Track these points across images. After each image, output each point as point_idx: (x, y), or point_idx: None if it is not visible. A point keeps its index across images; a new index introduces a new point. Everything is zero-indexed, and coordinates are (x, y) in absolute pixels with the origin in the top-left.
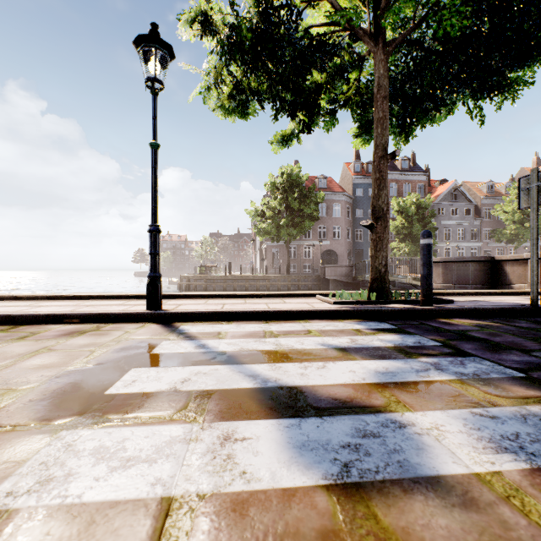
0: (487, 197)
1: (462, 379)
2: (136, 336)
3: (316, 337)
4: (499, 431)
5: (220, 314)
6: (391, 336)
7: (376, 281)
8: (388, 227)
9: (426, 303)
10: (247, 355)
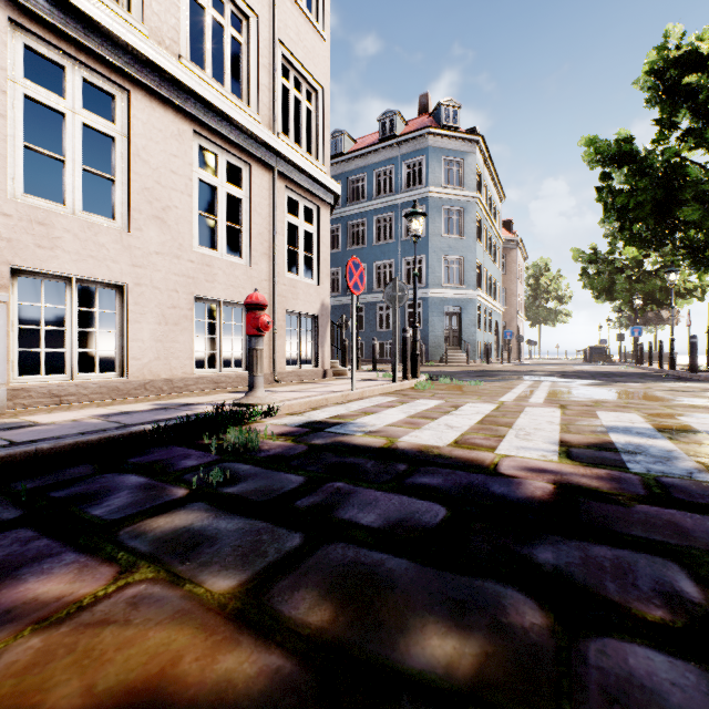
0: None
1: None
2: None
3: None
4: (647, 447)
5: None
6: None
7: None
8: None
9: None
10: None
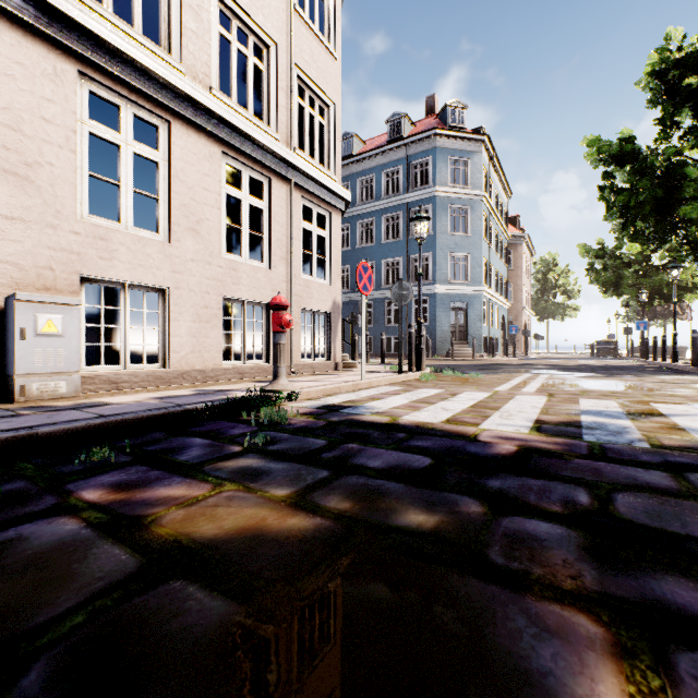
0: None
1: None
2: None
3: None
4: (608, 425)
5: None
6: None
7: None
8: None
9: None
10: None
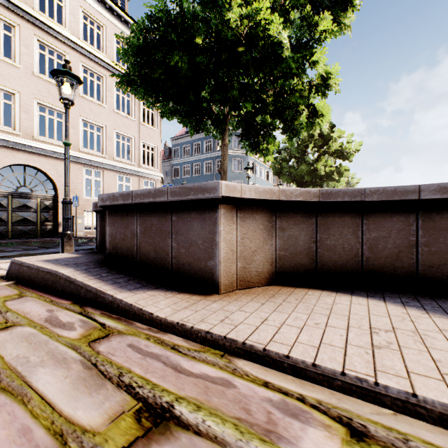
0: None
1: None
2: None
3: None
4: None
5: None
6: None
7: None
8: None
9: None
10: None
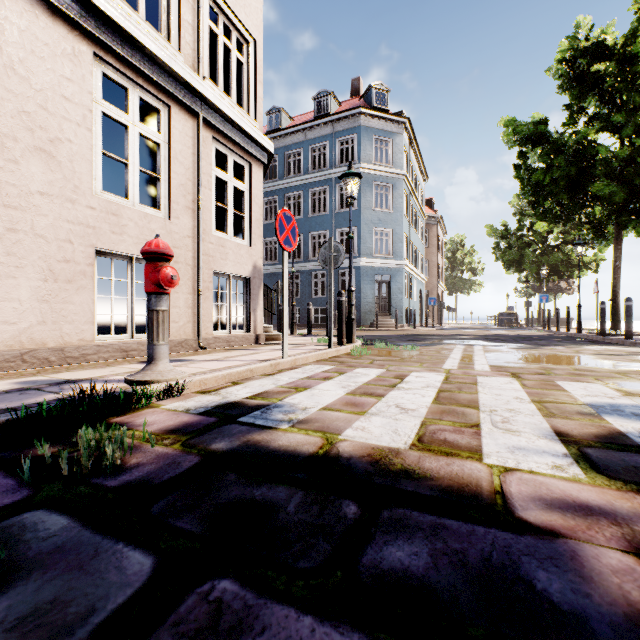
0: None
1: None
2: None
3: None
4: None
5: None
6: None
7: None
8: None
9: None
10: None
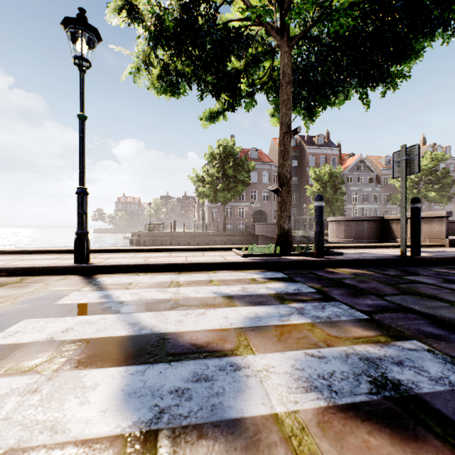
0: (385, 168)
1: (315, 322)
2: (52, 287)
3: (214, 286)
4: (319, 370)
5: (139, 267)
6: (279, 284)
7: (281, 236)
8: (291, 192)
9: (318, 255)
10: (141, 304)
